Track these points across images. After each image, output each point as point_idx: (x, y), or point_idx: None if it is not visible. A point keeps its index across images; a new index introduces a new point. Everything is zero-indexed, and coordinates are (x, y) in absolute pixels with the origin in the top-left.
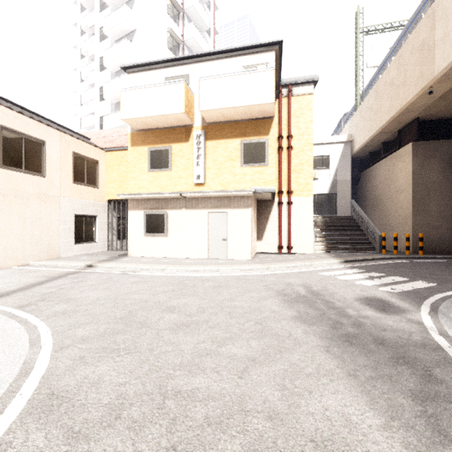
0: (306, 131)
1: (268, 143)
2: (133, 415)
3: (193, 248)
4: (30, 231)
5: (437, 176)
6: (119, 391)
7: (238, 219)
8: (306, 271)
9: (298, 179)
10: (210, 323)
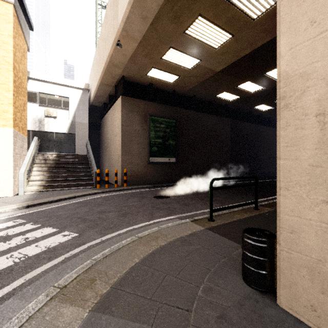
0: (2, 45)
1: None
2: None
3: None
4: None
5: (137, 126)
6: None
7: None
8: None
9: None
10: None
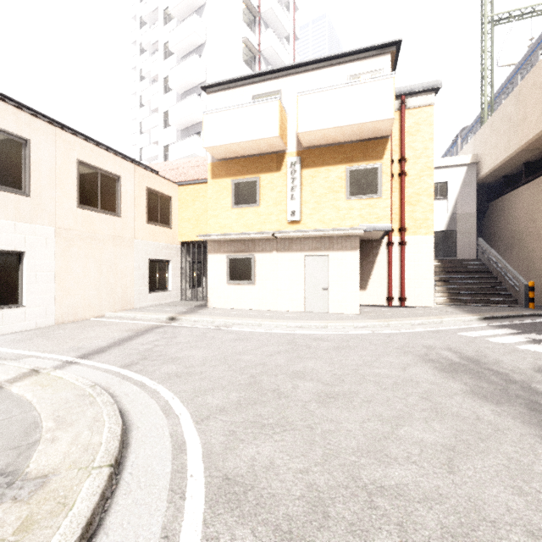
0: (424, 152)
1: (382, 168)
2: (344, 515)
3: (286, 299)
4: (105, 278)
5: None
6: (305, 480)
7: (342, 264)
8: (439, 330)
9: (413, 212)
10: (361, 396)
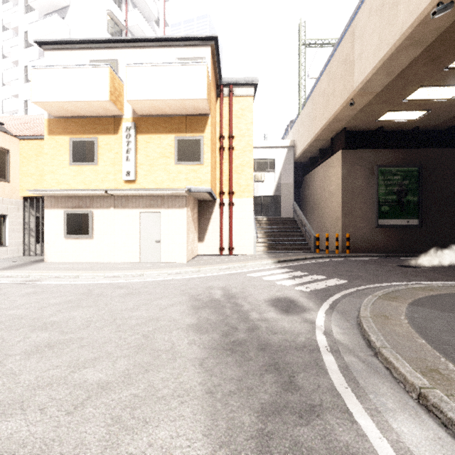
0: (246, 132)
1: (204, 141)
2: None
3: (122, 252)
4: None
5: (361, 182)
6: None
7: (172, 220)
8: (236, 273)
9: (239, 180)
10: (85, 341)
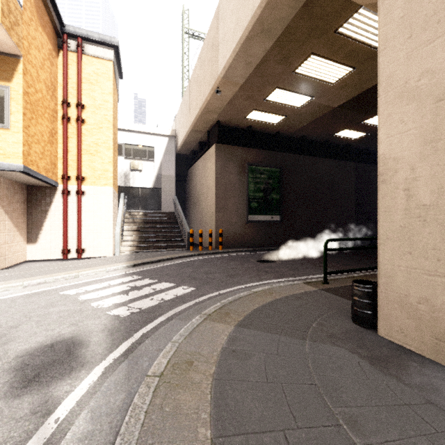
0: (103, 104)
1: (10, 93)
2: None
3: None
4: None
5: (234, 178)
6: None
7: None
8: (47, 290)
9: (93, 162)
10: None
